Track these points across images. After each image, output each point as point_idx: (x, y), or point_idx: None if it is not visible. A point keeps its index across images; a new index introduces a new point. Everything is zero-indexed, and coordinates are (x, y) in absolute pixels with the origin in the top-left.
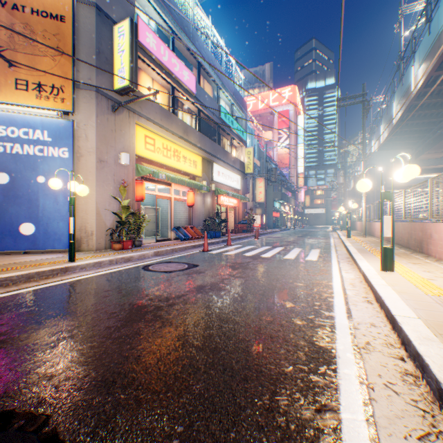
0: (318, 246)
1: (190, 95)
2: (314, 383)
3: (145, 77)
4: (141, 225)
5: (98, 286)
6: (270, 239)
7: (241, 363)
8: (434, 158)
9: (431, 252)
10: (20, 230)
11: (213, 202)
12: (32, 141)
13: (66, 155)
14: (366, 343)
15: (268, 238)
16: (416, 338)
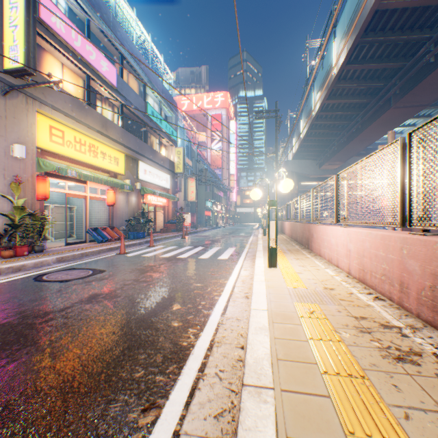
0: (236, 245)
1: (110, 88)
2: (156, 384)
3: (51, 59)
4: (43, 227)
5: None
6: (197, 238)
7: (93, 376)
8: (331, 169)
9: (313, 249)
10: None
11: (139, 201)
12: None
13: None
14: (223, 337)
15: (196, 237)
16: (253, 328)
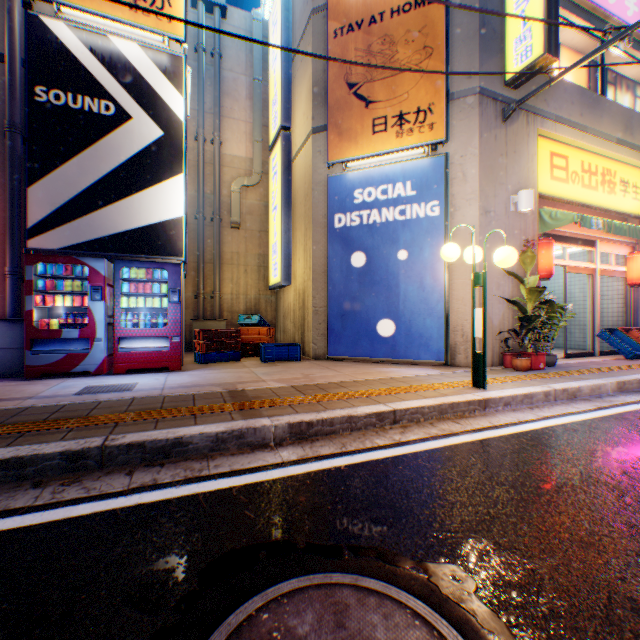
0: None
1: (634, 48)
2: None
3: None
4: (555, 324)
5: (619, 467)
6: None
7: None
8: None
9: None
10: (376, 330)
11: None
12: (390, 201)
13: (434, 212)
14: None
15: None
16: None
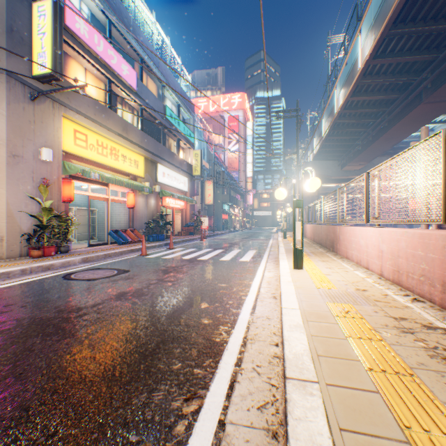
0: (256, 247)
1: (130, 91)
2: (195, 376)
3: (75, 65)
4: (68, 229)
5: None
6: (216, 241)
7: (133, 367)
8: (355, 170)
9: (339, 251)
10: None
11: (158, 204)
12: None
13: None
14: (255, 334)
15: (214, 240)
16: (287, 326)
